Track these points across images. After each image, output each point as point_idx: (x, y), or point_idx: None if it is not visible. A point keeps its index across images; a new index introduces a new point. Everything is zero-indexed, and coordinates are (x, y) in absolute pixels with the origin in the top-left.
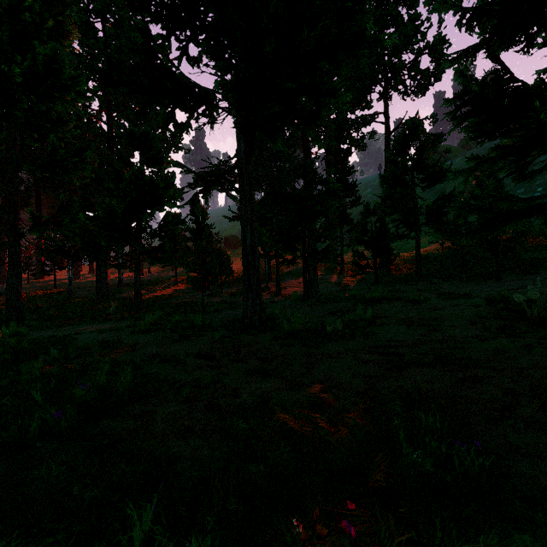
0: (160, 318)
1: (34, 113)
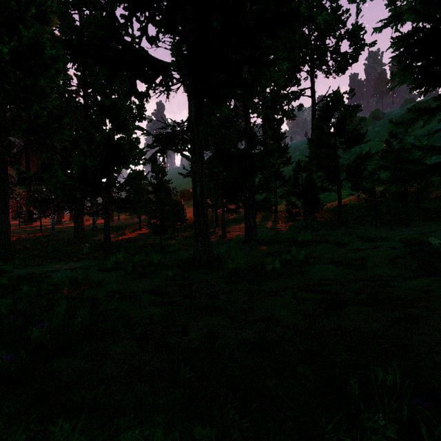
0: (124, 257)
1: (21, 87)
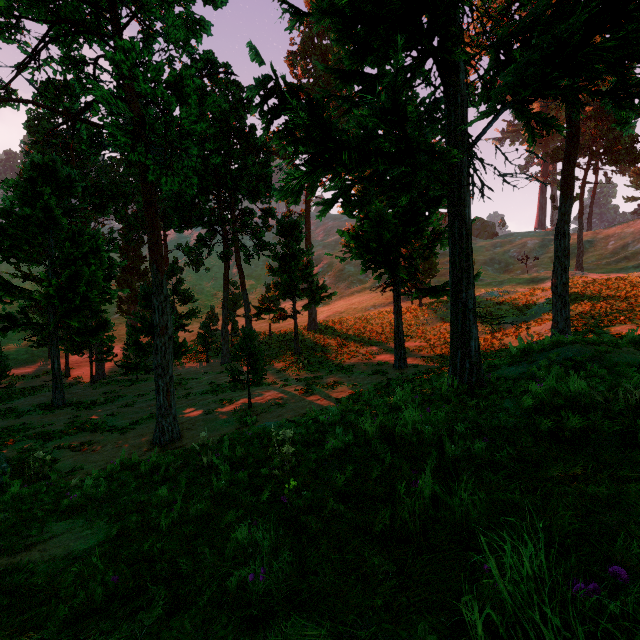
0: None
1: None
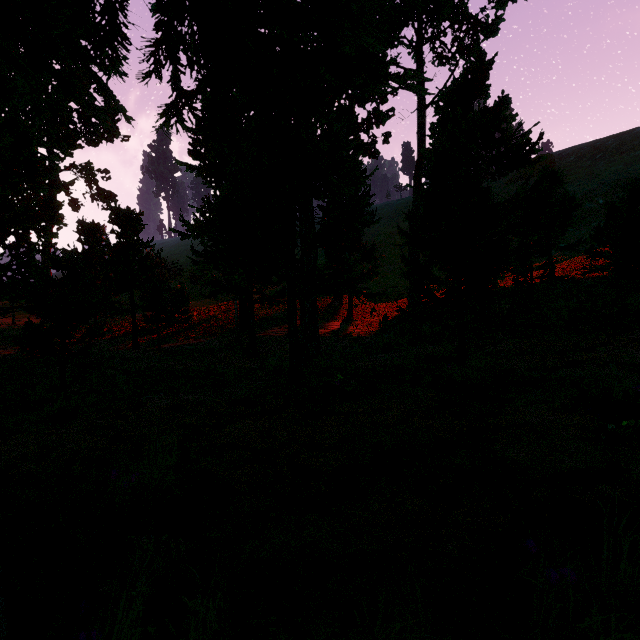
0: None
1: None
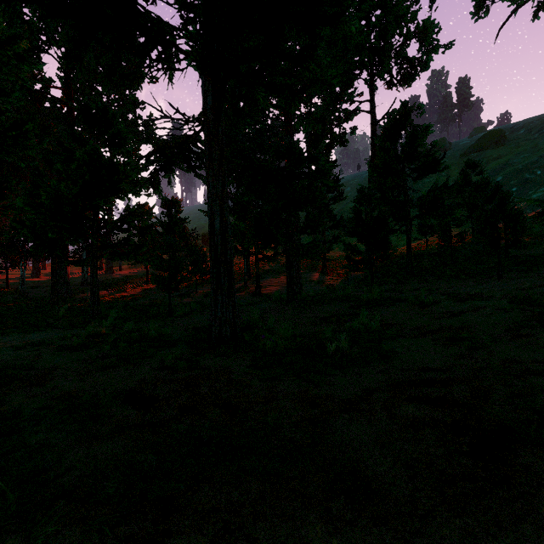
0: (113, 325)
1: None
